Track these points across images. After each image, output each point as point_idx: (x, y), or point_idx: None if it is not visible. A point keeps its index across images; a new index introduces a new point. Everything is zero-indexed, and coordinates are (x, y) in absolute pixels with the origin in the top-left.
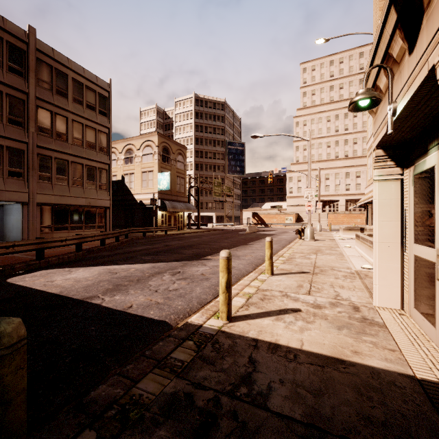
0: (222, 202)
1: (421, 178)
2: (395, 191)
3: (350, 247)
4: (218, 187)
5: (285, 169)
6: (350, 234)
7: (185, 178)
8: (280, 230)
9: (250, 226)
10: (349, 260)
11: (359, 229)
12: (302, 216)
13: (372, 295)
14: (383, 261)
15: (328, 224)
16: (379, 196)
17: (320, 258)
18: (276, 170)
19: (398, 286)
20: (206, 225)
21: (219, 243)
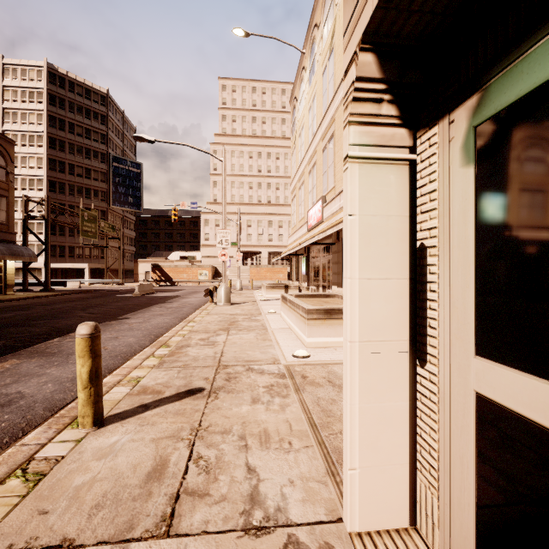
0: (99, 246)
1: (544, 107)
2: (397, 193)
3: (274, 314)
4: (91, 223)
5: (195, 205)
6: (274, 293)
7: (10, 198)
8: (189, 290)
9: (142, 285)
10: (275, 339)
11: (283, 286)
12: (220, 270)
13: (331, 462)
14: (371, 397)
15: (250, 280)
16: (362, 206)
17: (232, 342)
18: (183, 204)
19: (403, 462)
20: (64, 284)
21: (58, 319)
